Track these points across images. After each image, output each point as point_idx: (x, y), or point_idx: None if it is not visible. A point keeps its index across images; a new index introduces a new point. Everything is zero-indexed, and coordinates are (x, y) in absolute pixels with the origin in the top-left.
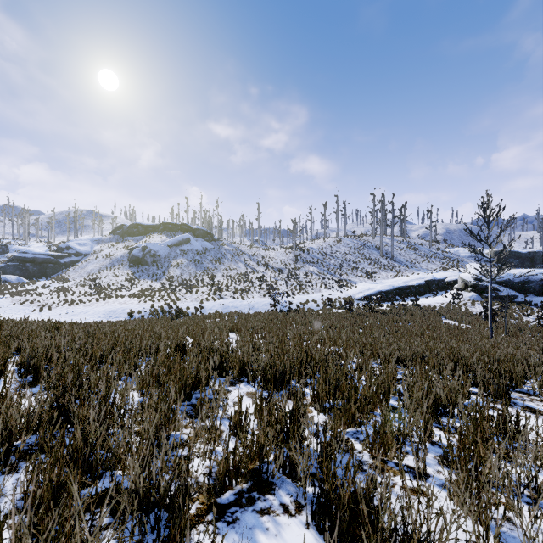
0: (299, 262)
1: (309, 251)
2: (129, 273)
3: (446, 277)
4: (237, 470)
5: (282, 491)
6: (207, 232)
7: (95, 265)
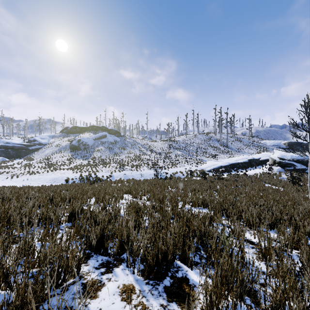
0: (171, 149)
1: (177, 142)
2: (69, 155)
3: (260, 157)
4: None
5: None
6: (117, 131)
7: (50, 150)
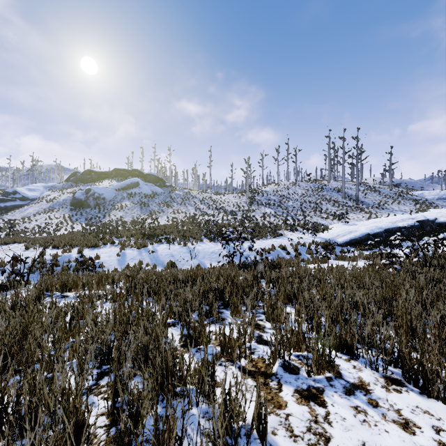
0: (253, 204)
1: (263, 194)
2: (66, 216)
3: (436, 217)
4: None
5: None
6: (158, 177)
7: (35, 208)
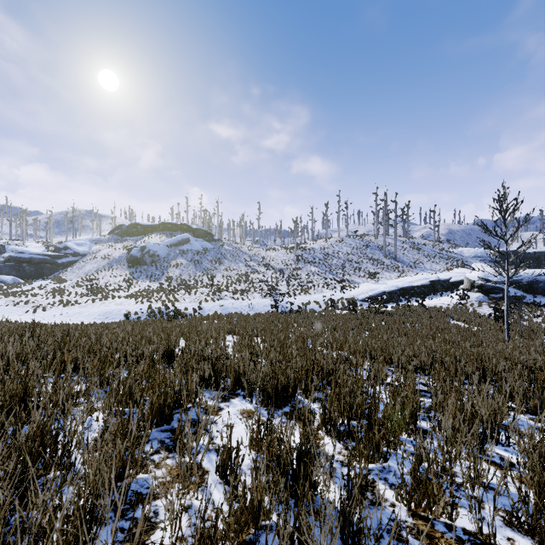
0: (300, 262)
1: (310, 251)
2: (127, 274)
3: (451, 277)
4: None
5: None
6: (207, 232)
7: (93, 265)
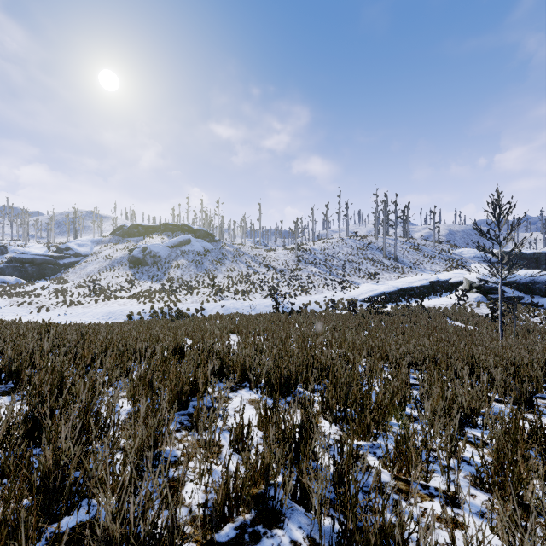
0: (301, 263)
1: (311, 252)
2: (129, 274)
3: (450, 278)
4: (238, 498)
5: (293, 524)
6: (208, 232)
7: (95, 266)
